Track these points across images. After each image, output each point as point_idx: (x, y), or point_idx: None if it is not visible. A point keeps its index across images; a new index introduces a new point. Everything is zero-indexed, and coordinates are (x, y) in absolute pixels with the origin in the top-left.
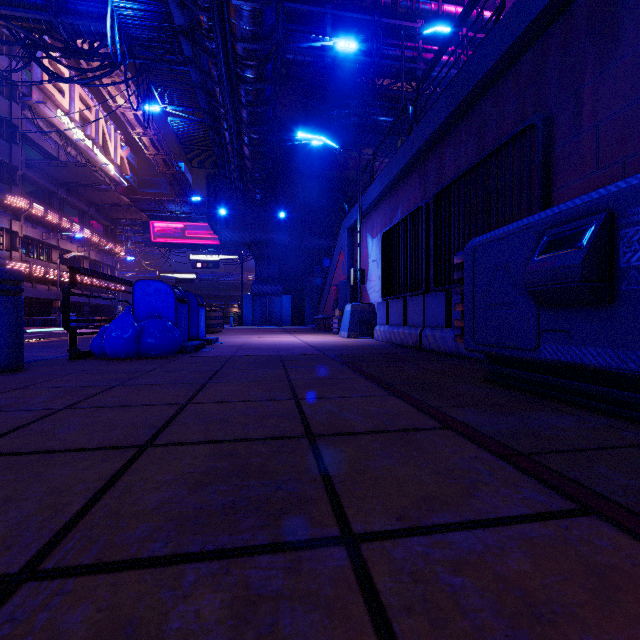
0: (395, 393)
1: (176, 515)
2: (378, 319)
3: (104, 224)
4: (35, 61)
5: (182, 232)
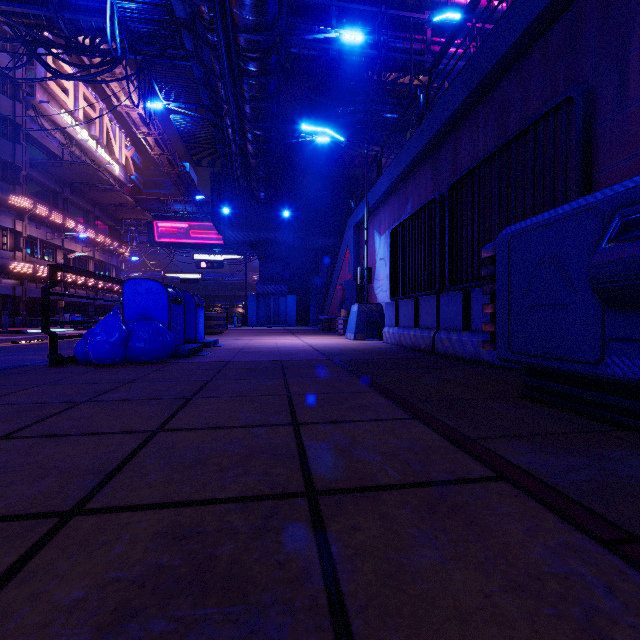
0: (418, 415)
1: None
2: (386, 320)
3: (109, 224)
4: (36, 58)
5: (187, 232)
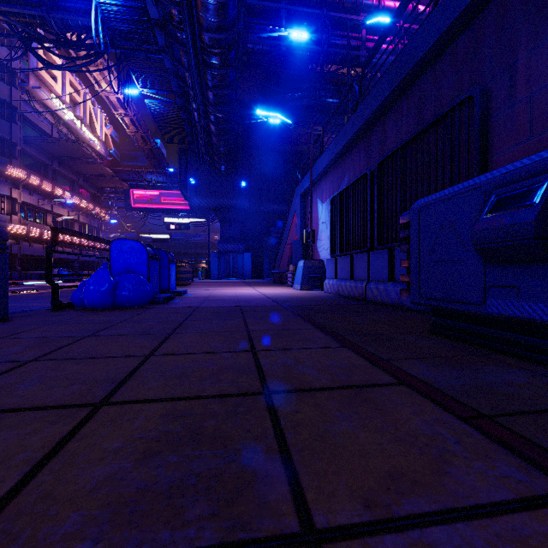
0: (347, 345)
1: (115, 498)
2: (327, 274)
3: (91, 192)
4: (30, 51)
5: (158, 199)
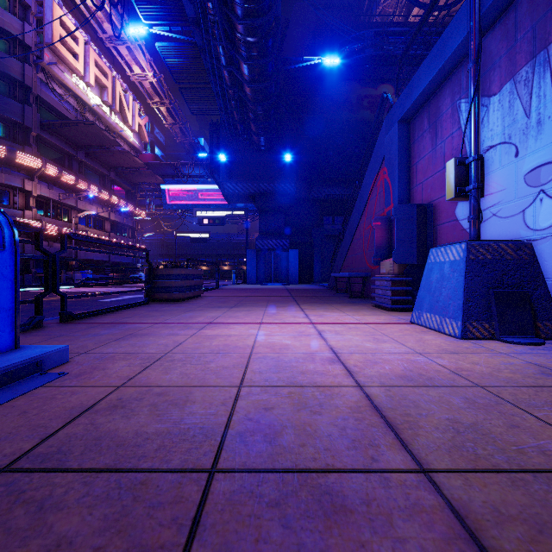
0: None
1: None
2: None
3: (125, 188)
4: None
5: (196, 194)
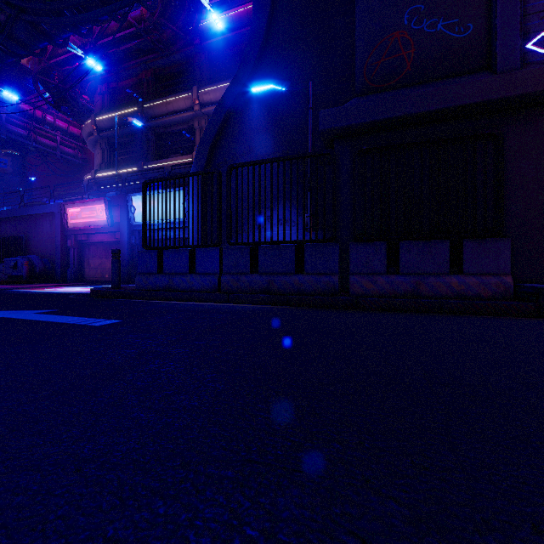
0: None
1: None
2: None
3: None
4: None
5: None
